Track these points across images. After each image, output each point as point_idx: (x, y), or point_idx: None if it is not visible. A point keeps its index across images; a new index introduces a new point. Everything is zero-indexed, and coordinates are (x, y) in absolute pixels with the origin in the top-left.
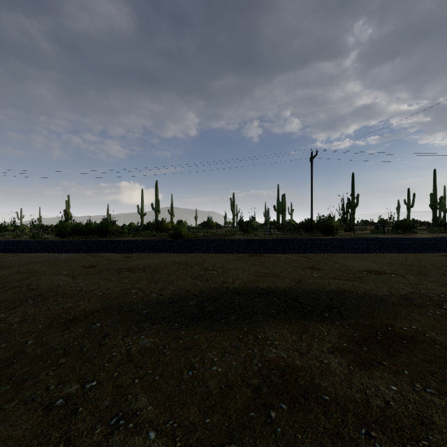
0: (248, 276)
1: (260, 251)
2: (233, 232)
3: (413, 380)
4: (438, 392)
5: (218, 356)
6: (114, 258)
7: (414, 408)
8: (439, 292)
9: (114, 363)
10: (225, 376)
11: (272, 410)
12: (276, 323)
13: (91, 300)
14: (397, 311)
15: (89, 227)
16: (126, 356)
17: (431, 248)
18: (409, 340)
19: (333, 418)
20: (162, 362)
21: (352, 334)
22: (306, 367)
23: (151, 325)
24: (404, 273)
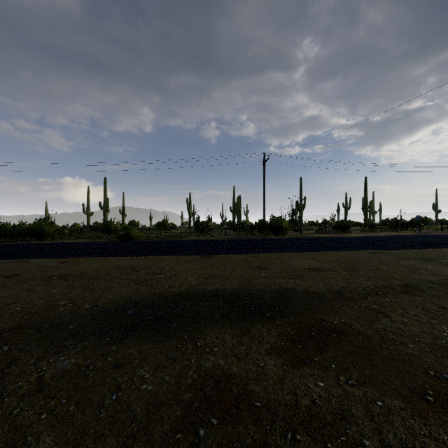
0: (197, 279)
1: (213, 252)
2: (188, 233)
3: (339, 374)
4: (358, 383)
5: (150, 372)
6: (46, 264)
7: (337, 403)
8: (365, 285)
9: (17, 396)
10: (155, 394)
11: (201, 427)
12: (218, 327)
13: (2, 318)
14: (331, 306)
15: (19, 228)
16: (36, 385)
17: (362, 246)
18: (338, 333)
19: (262, 427)
20: (82, 387)
21: (290, 332)
22: (242, 373)
23: (76, 343)
24: (339, 269)
